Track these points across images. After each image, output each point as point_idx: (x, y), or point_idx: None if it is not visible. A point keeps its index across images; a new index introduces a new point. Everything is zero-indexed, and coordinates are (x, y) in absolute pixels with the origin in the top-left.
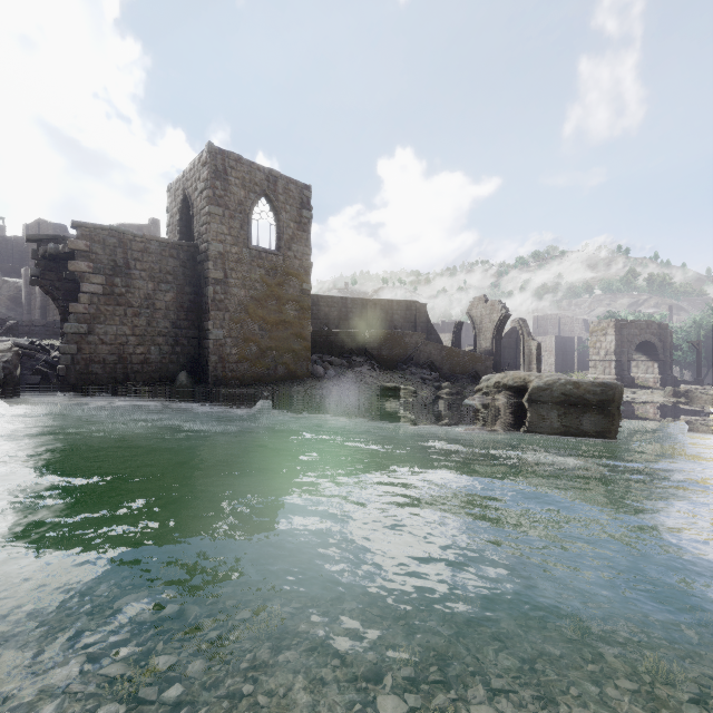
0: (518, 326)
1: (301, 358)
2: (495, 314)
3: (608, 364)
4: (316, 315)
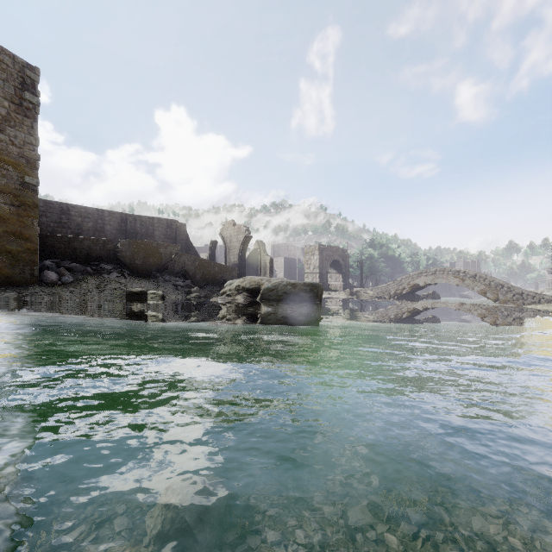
0: (257, 245)
1: (22, 261)
2: (241, 235)
3: (315, 275)
4: (66, 224)
